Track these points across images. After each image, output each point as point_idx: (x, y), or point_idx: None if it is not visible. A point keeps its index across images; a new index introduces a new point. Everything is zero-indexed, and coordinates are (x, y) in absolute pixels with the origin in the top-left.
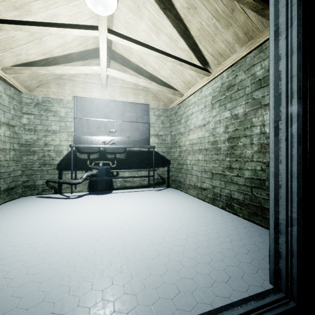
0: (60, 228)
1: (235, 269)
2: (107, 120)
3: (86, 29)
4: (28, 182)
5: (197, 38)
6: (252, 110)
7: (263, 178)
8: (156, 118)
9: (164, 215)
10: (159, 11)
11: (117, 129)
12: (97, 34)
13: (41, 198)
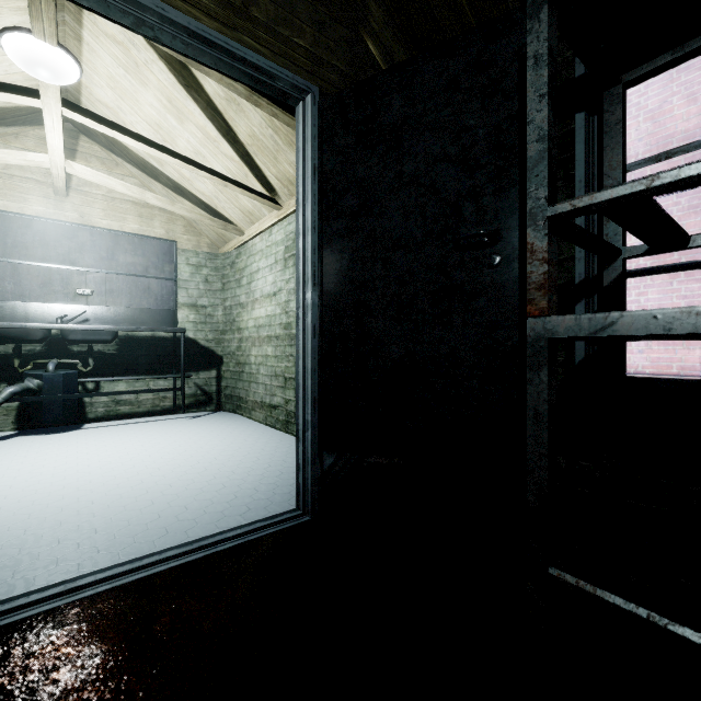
0: None
1: (263, 502)
2: (69, 268)
3: (9, 92)
4: None
5: (250, 147)
6: None
7: None
8: (193, 272)
9: (188, 455)
10: (177, 85)
11: (96, 289)
12: (37, 104)
13: None
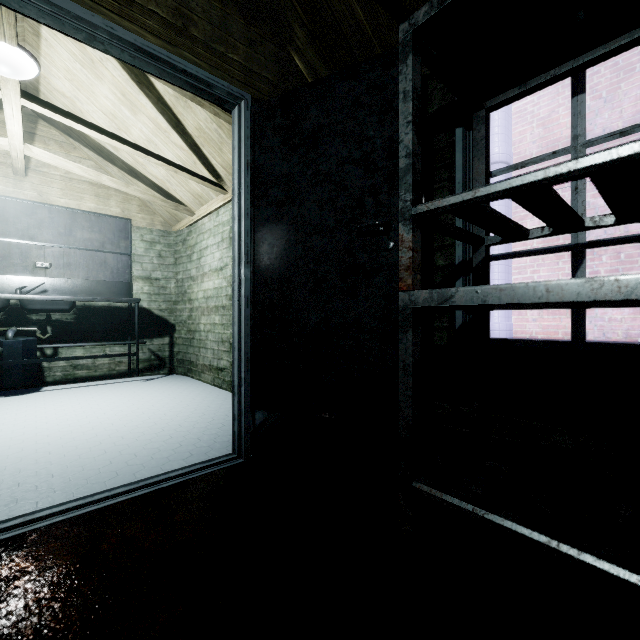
0: None
1: (204, 448)
2: (28, 242)
3: None
4: None
5: (198, 139)
6: None
7: None
8: (147, 247)
9: (140, 412)
10: (130, 81)
11: (55, 262)
12: None
13: None
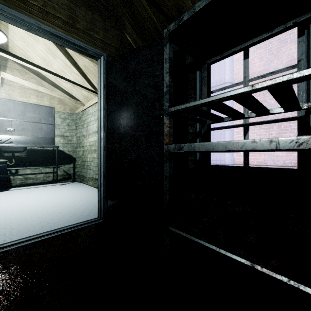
0: None
1: (85, 216)
2: (3, 118)
3: None
4: None
5: (85, 70)
6: None
7: None
8: (62, 121)
9: (57, 199)
10: (52, 43)
11: (16, 128)
12: None
13: None
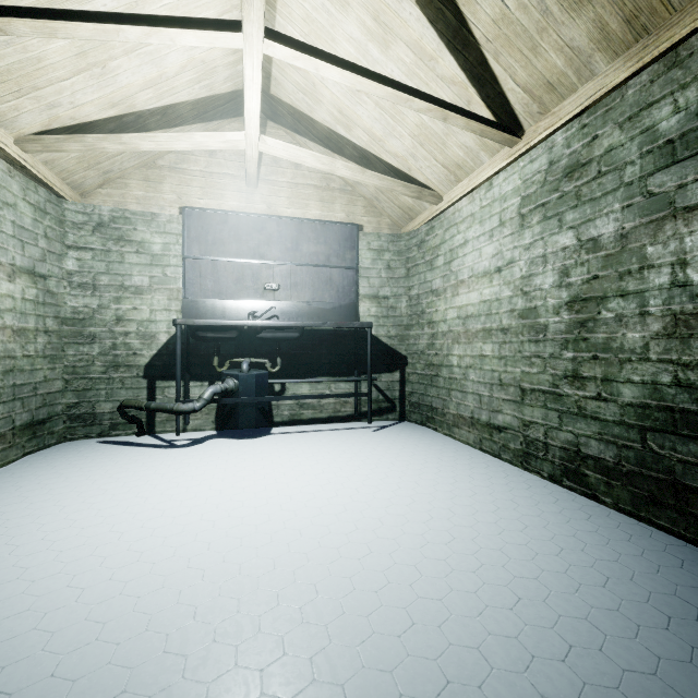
0: (148, 529)
1: (652, 685)
2: (258, 262)
3: (212, 29)
4: (79, 407)
5: (490, 45)
6: (646, 225)
7: (681, 406)
8: (374, 257)
9: (406, 496)
10: None
11: (282, 282)
12: (238, 44)
13: (107, 445)
